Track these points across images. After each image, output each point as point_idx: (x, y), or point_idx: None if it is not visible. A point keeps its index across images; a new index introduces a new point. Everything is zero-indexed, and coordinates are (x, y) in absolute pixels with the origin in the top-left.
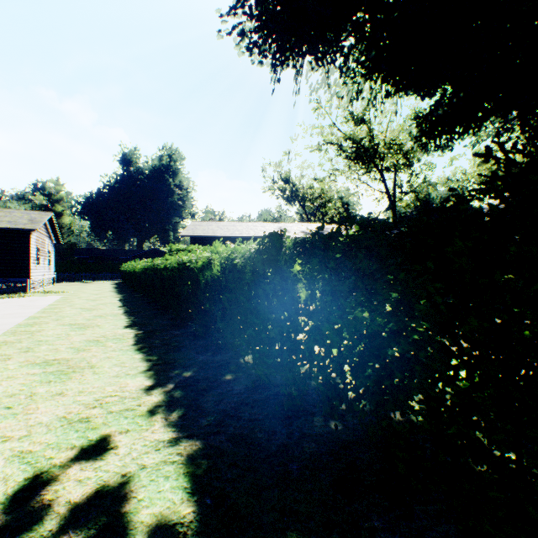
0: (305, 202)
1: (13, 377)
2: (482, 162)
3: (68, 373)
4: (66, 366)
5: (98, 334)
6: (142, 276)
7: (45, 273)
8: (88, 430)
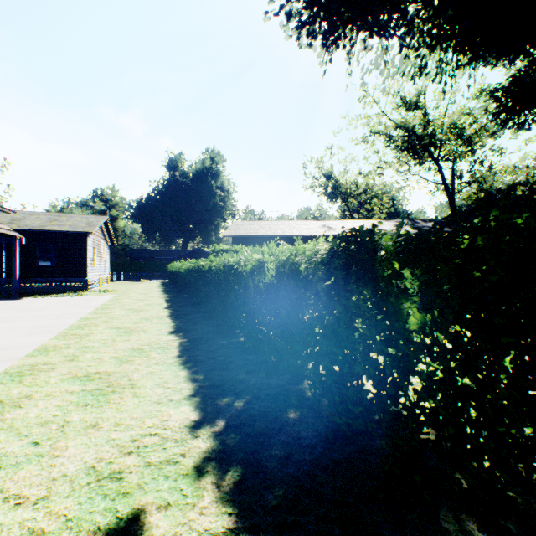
0: (348, 198)
1: (51, 396)
2: None
3: (107, 394)
4: (107, 382)
5: (143, 341)
6: (186, 277)
7: (101, 273)
8: (118, 497)
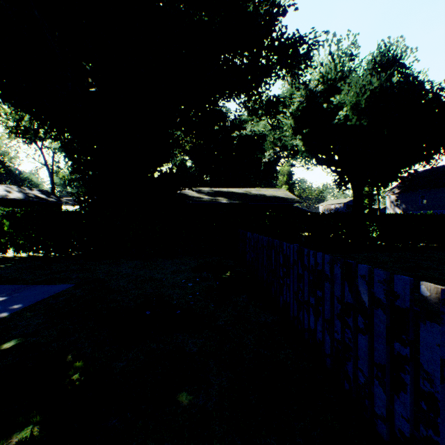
0: None
1: None
2: (78, 184)
3: None
4: None
5: None
6: None
7: None
8: None
